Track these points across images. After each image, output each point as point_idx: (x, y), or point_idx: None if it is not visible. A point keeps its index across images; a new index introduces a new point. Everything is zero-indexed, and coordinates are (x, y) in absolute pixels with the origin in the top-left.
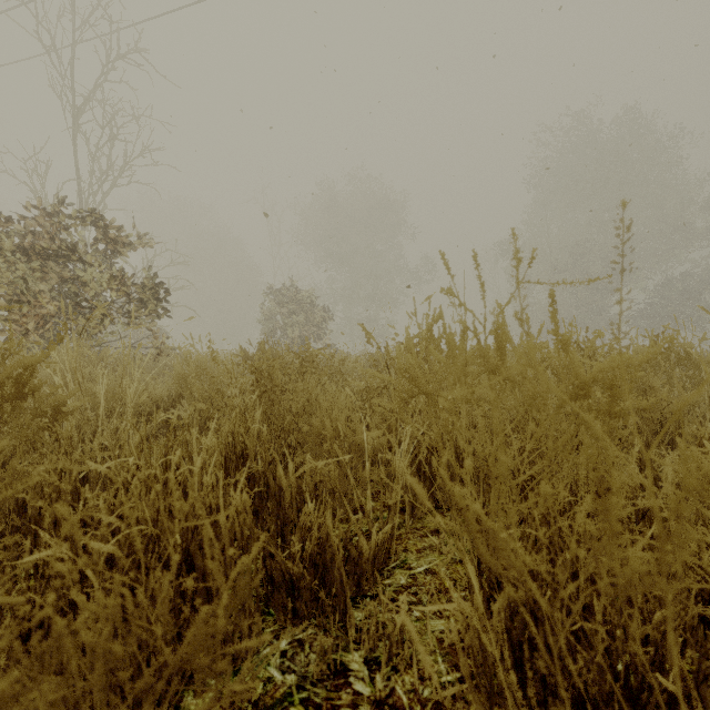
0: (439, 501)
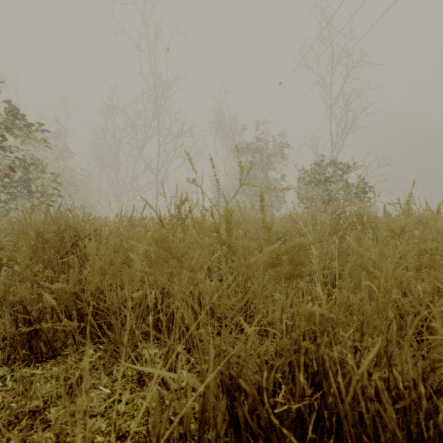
0: None
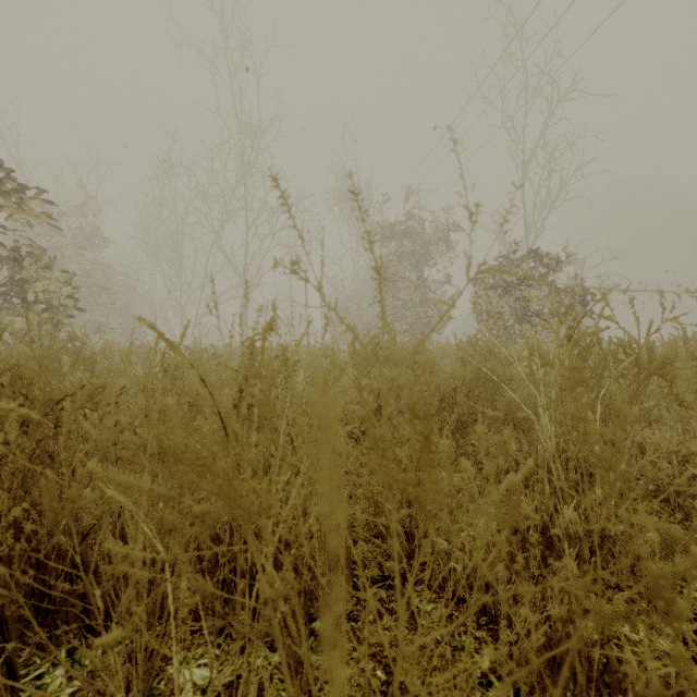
0: None
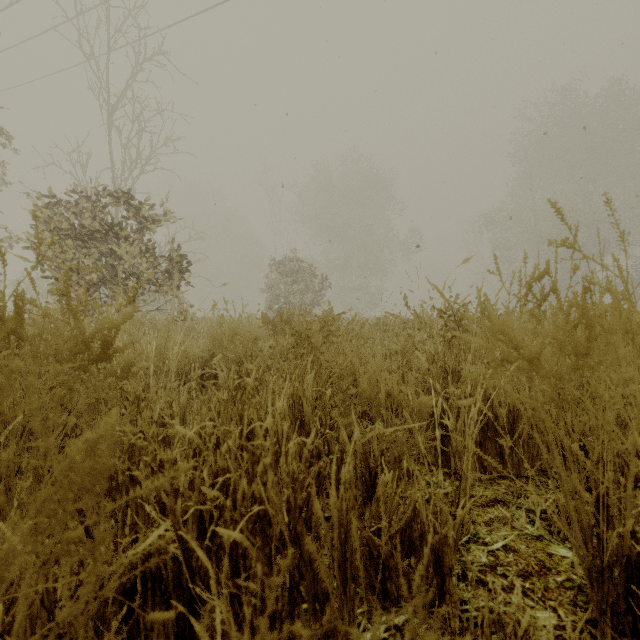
0: (488, 468)
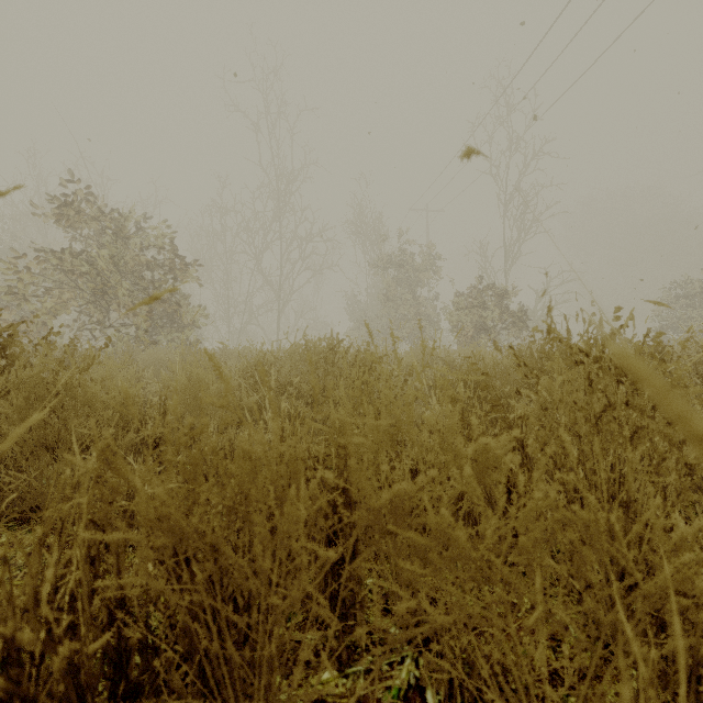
0: None
